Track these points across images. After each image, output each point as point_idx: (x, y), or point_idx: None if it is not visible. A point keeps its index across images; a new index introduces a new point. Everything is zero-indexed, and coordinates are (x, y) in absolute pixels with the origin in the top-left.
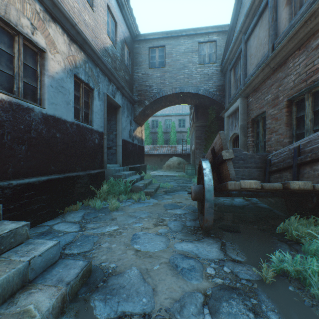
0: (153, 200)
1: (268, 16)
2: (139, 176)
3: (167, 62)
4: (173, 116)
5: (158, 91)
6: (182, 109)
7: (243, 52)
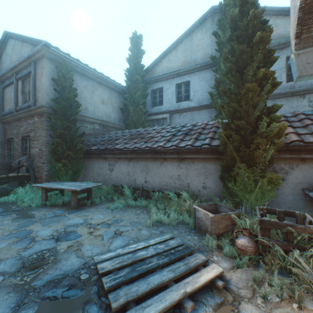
0: None
1: (14, 91)
2: None
3: None
4: None
5: None
6: None
7: (2, 93)
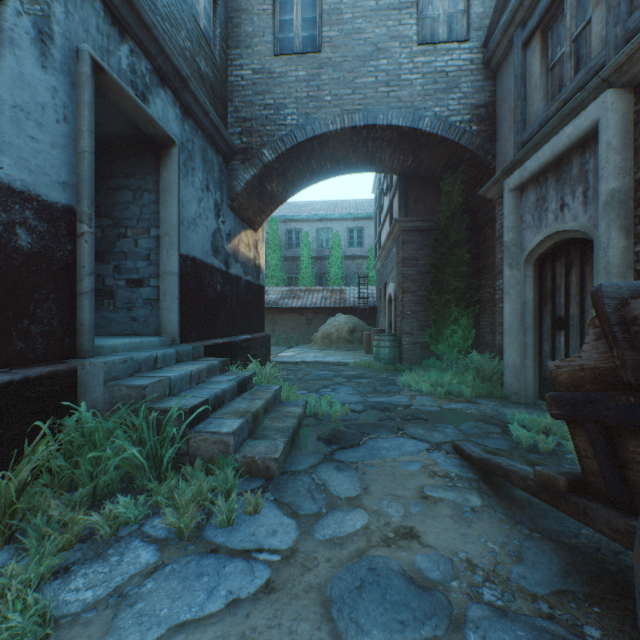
0: (274, 518)
1: None
2: (233, 378)
3: (326, 36)
4: (336, 222)
5: (302, 121)
6: (355, 206)
7: None
